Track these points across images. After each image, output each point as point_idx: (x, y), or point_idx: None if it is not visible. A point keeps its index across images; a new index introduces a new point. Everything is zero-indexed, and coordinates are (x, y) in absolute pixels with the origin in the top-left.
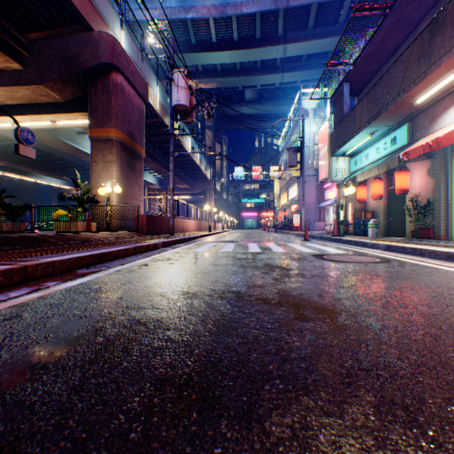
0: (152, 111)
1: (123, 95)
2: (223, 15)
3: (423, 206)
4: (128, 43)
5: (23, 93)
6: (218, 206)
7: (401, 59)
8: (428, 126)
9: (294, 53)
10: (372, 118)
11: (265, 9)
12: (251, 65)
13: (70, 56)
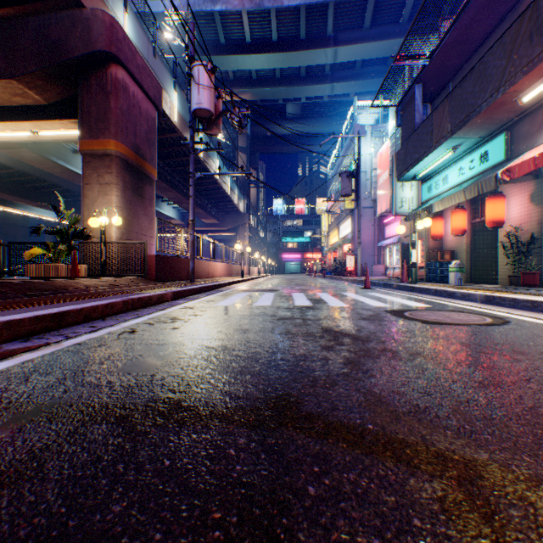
0: (169, 124)
1: (126, 96)
2: (259, 7)
3: (527, 243)
4: (135, 31)
5: None
6: (253, 246)
7: (502, 40)
8: (536, 134)
9: (346, 58)
10: (457, 126)
11: (312, 2)
12: (294, 73)
13: (53, 41)
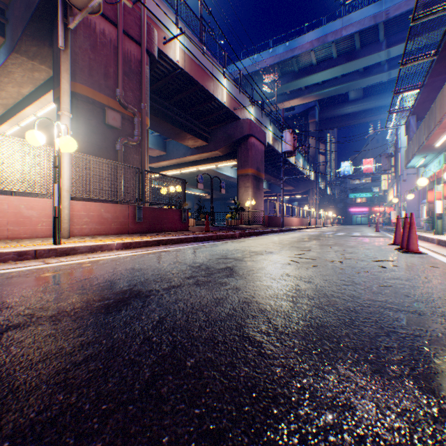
0: (267, 144)
1: (254, 148)
2: (322, 46)
3: None
4: (255, 112)
5: (206, 155)
6: (321, 203)
7: (422, 122)
8: None
9: (398, 52)
10: (416, 151)
11: (363, 28)
12: (352, 72)
13: (229, 134)
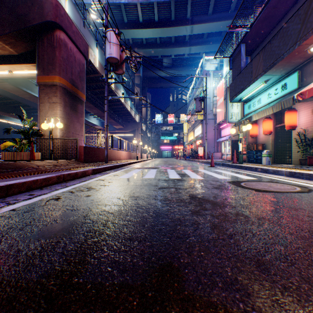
0: (93, 68)
1: (66, 49)
2: (147, 1)
3: (311, 139)
4: (72, 11)
5: None
6: (144, 142)
7: (298, 12)
8: None
9: (198, 32)
10: (268, 67)
11: None
12: (167, 40)
13: (20, 14)
